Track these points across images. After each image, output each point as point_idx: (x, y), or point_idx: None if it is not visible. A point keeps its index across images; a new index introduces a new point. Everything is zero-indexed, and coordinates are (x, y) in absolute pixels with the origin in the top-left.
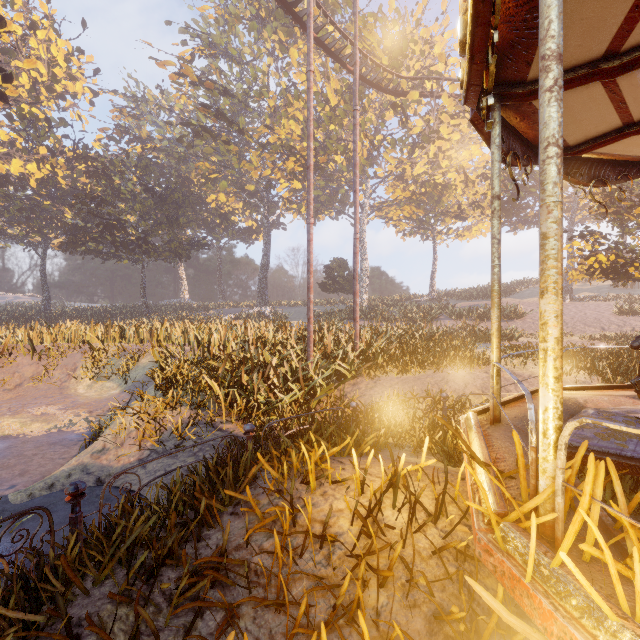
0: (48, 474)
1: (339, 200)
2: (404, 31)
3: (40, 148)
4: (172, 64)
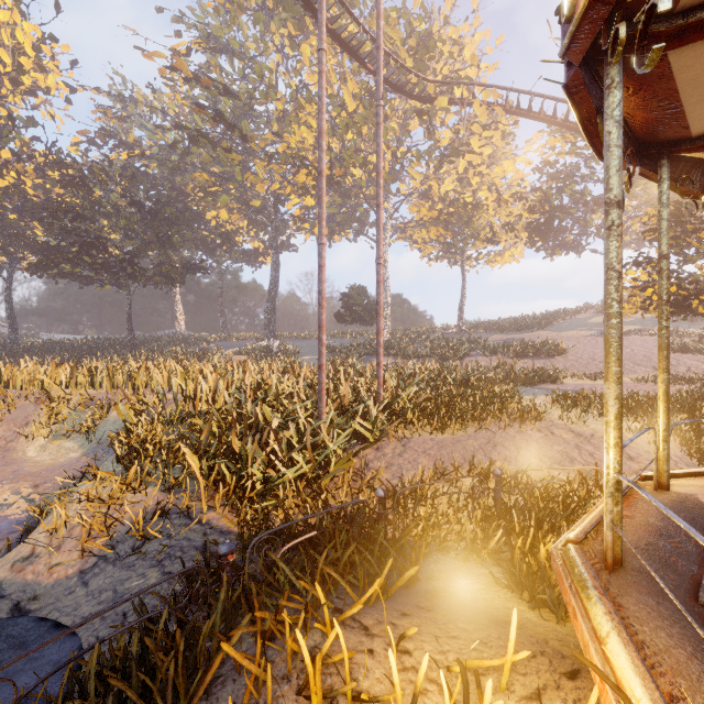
0: None
1: (357, 219)
2: (431, 30)
3: (2, 151)
4: (162, 56)
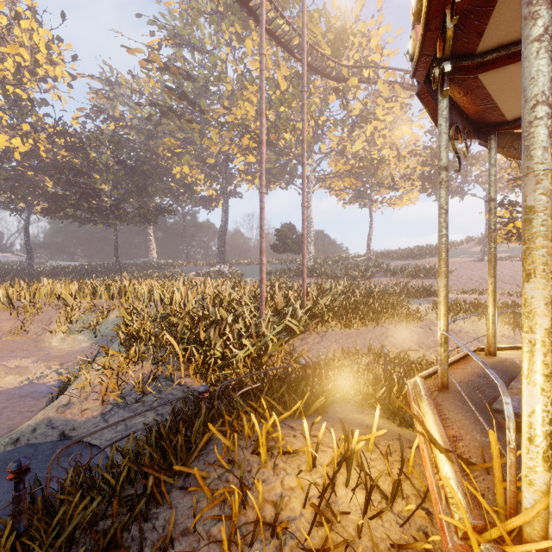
0: (15, 428)
1: (288, 172)
2: (345, 25)
3: (23, 125)
4: (141, 51)
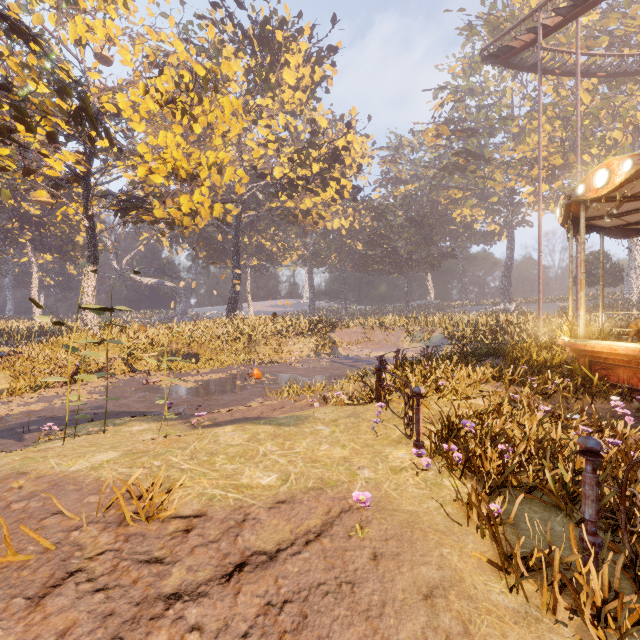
0: None
1: None
2: None
3: (348, 209)
4: (432, 130)
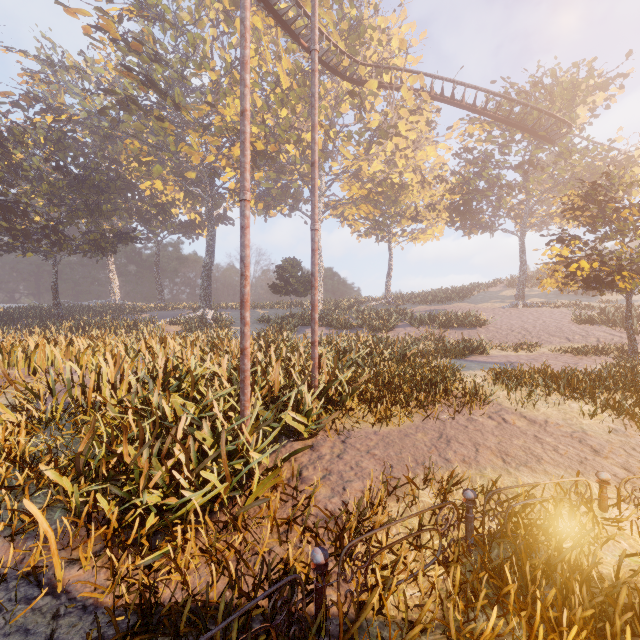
0: None
1: (292, 196)
2: (361, 17)
3: None
4: (87, 14)
